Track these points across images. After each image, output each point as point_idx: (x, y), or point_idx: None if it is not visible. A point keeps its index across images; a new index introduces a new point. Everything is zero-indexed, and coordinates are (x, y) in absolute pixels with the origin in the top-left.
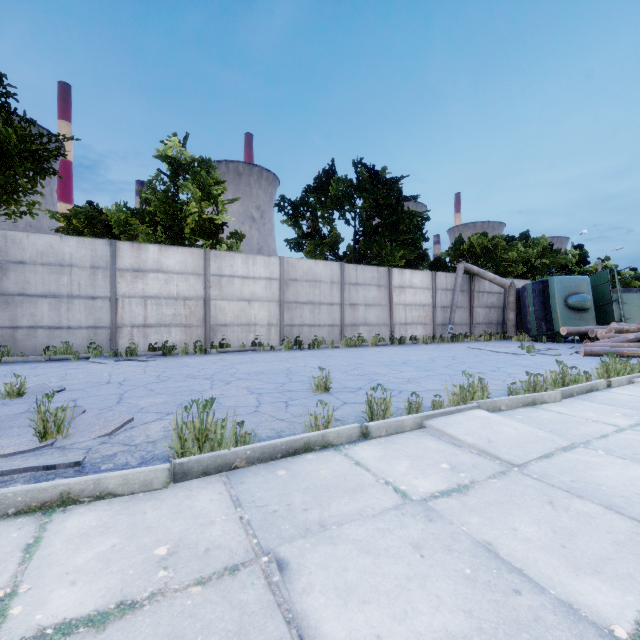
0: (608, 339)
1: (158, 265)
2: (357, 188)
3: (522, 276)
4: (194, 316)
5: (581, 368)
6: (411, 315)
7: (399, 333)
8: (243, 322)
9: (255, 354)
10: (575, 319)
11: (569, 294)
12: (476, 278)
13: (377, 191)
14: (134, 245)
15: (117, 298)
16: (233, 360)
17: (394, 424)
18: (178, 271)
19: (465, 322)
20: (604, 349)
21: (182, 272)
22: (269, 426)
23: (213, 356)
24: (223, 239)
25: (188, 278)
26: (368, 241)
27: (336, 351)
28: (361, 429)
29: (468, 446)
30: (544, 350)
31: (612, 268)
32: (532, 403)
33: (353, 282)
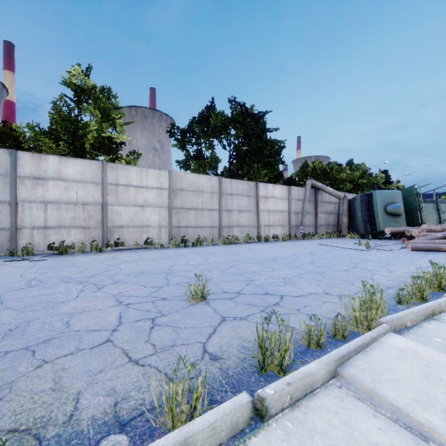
0: (423, 237)
1: (58, 174)
2: (232, 120)
3: (349, 191)
4: (92, 219)
5: (422, 263)
6: (273, 219)
7: (264, 233)
8: (137, 224)
9: (145, 252)
10: (392, 222)
11: (387, 203)
12: (319, 191)
13: (247, 122)
14: (34, 155)
15: (17, 202)
16: (122, 258)
17: (302, 383)
18: (77, 180)
19: (312, 224)
20: (427, 245)
21: (81, 181)
22: (109, 383)
23: (106, 254)
24: (122, 156)
25: (87, 186)
26: (240, 162)
27: (215, 248)
28: (249, 384)
29: (442, 441)
30: (377, 246)
31: (401, 188)
32: (432, 314)
33: (229, 193)
